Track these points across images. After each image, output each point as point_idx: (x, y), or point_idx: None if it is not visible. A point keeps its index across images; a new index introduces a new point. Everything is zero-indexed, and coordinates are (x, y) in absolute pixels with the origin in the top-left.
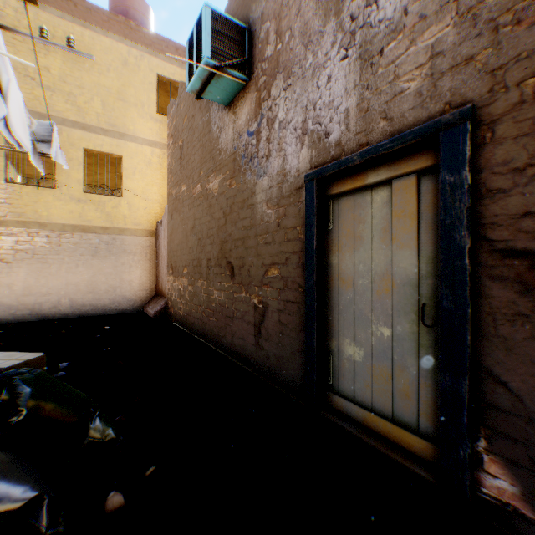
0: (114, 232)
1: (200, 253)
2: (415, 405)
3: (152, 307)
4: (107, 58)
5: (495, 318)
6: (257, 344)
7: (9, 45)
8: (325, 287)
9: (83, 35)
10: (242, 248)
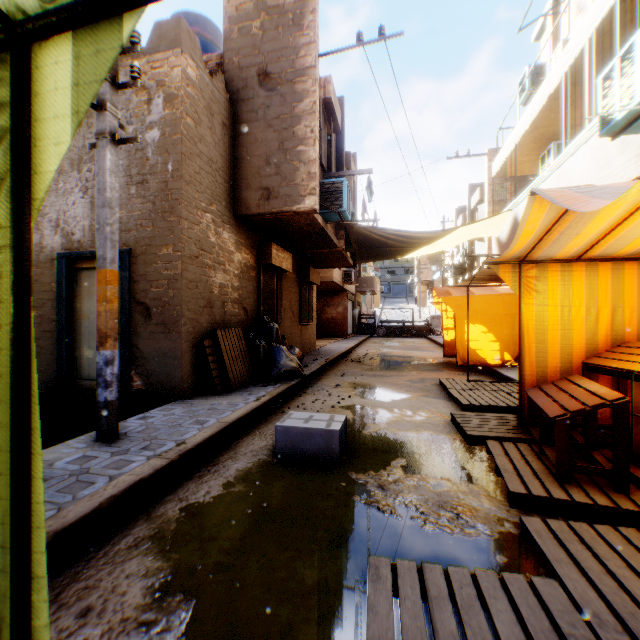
0: None
1: None
2: None
3: None
4: None
5: (137, 326)
6: None
7: None
8: (74, 321)
9: None
10: None
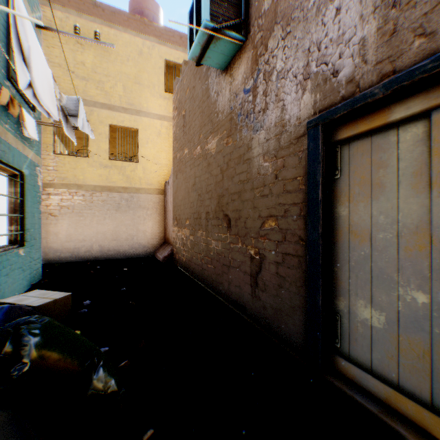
0: (131, 191)
1: (199, 207)
2: None
3: (161, 252)
4: (126, 50)
5: None
6: (254, 294)
7: (56, 48)
8: (331, 241)
9: (108, 34)
10: (239, 201)
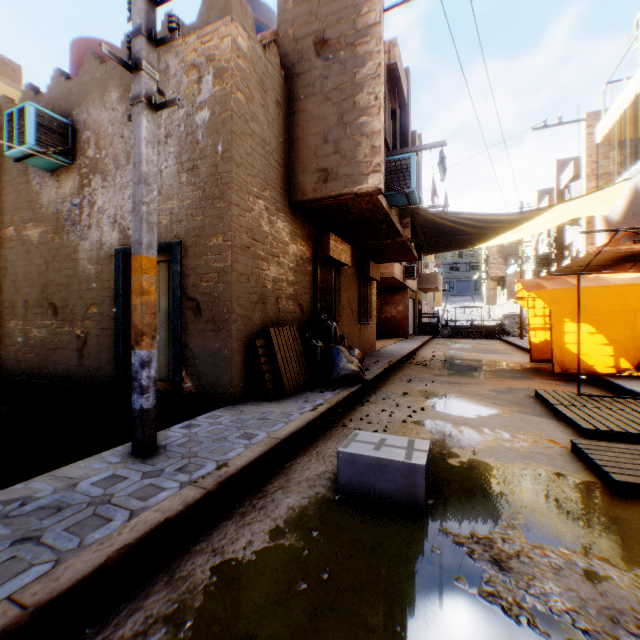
0: None
1: (15, 295)
2: (168, 369)
3: None
4: None
5: (187, 323)
6: (81, 364)
7: None
8: (129, 318)
9: None
10: (67, 292)
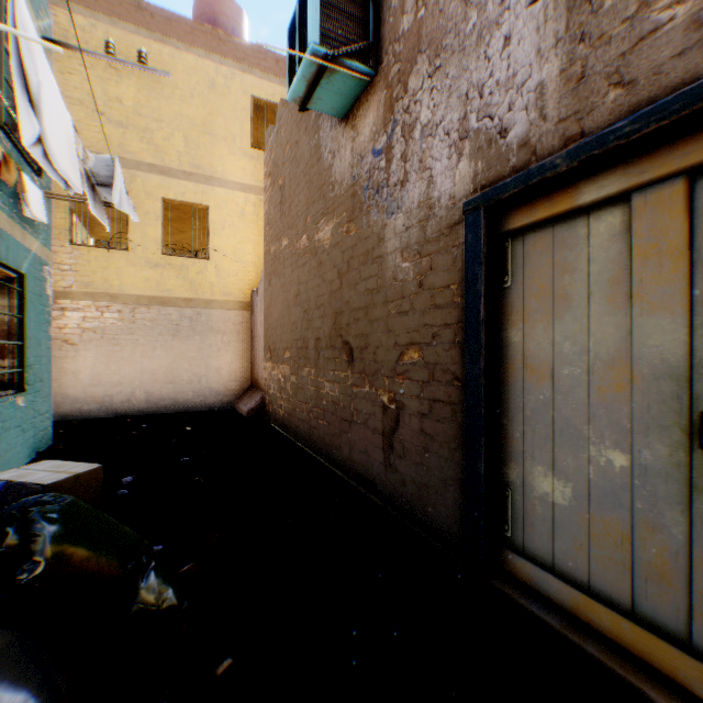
0: (198, 305)
1: (306, 330)
2: (680, 597)
3: (245, 402)
4: (190, 80)
5: None
6: (388, 463)
7: (75, 74)
8: (499, 380)
9: (161, 54)
10: (365, 321)
